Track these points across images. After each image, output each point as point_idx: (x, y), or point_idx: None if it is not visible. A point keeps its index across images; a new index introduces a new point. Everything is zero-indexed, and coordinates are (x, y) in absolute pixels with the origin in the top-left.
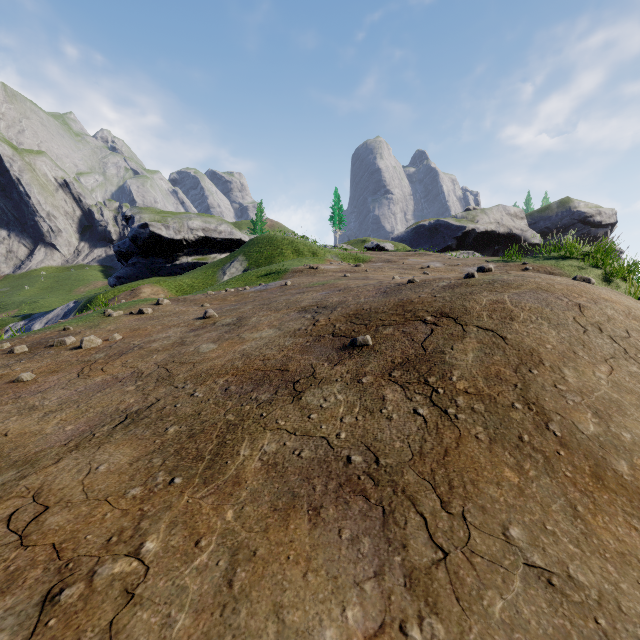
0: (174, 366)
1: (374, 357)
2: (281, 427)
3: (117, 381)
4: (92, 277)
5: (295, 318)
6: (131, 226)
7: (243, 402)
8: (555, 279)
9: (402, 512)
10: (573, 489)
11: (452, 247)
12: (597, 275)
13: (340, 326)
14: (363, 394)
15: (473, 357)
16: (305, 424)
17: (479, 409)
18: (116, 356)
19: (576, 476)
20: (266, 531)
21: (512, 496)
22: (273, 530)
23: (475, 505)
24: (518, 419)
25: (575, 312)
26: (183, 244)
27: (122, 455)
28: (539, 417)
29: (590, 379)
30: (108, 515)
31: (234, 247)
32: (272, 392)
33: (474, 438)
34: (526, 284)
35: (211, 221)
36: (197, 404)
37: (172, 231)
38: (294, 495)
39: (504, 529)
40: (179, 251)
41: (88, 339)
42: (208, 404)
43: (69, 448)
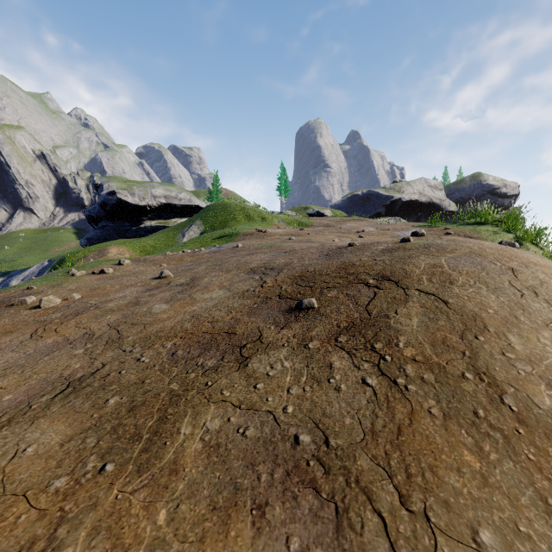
0: (125, 327)
1: (320, 320)
2: (226, 399)
3: (67, 343)
4: (66, 238)
5: (244, 279)
6: (100, 193)
7: (189, 369)
8: (484, 243)
9: (357, 510)
10: (540, 476)
11: (382, 214)
12: (509, 239)
13: (286, 288)
14: (310, 361)
15: (418, 322)
16: (251, 395)
17: (429, 379)
18: (72, 316)
19: (540, 459)
20: (202, 541)
21: (476, 486)
22: (210, 539)
23: (437, 499)
24: (470, 391)
25: (510, 276)
26: (147, 209)
27: (55, 433)
28: (492, 389)
29: (536, 346)
30: (22, 518)
31: (193, 212)
32: (218, 358)
33: (427, 413)
34: (459, 248)
35: (172, 189)
36: (142, 370)
37: (137, 198)
38: (236, 487)
39: (473, 533)
40: (143, 216)
41: (47, 299)
42: (153, 371)
43: (0, 423)
